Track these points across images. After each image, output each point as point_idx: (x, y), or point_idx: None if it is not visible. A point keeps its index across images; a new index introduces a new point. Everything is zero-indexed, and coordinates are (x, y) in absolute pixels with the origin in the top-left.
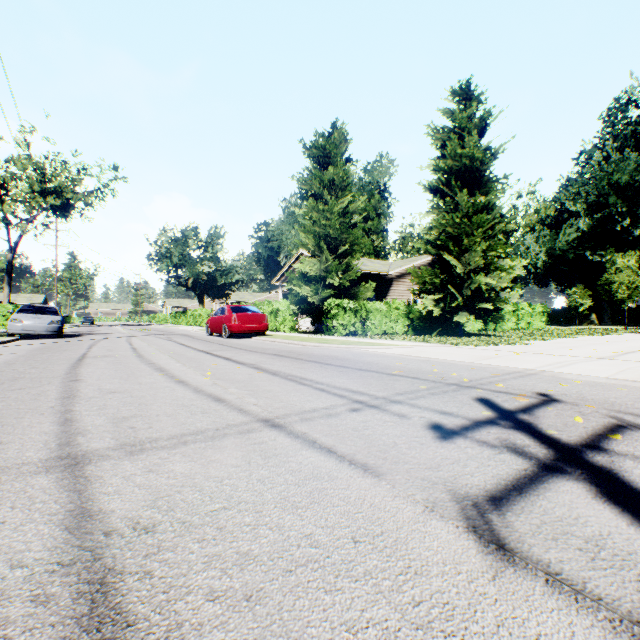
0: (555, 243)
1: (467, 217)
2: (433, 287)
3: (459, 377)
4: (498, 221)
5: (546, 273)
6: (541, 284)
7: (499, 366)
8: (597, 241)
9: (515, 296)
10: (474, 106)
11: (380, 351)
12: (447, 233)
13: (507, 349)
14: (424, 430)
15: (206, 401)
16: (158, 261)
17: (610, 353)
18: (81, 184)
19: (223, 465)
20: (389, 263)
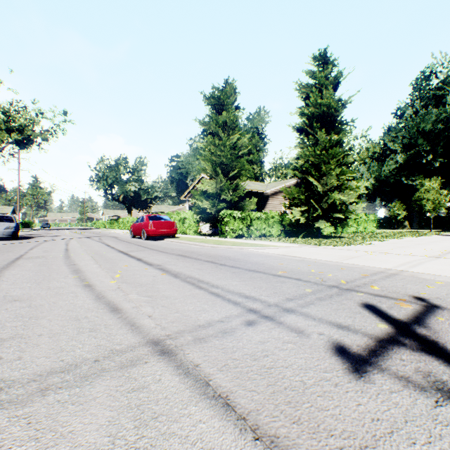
0: (381, 171)
1: (325, 150)
2: (300, 201)
3: (335, 278)
4: (347, 153)
5: (374, 192)
6: (371, 200)
7: (363, 266)
8: (409, 170)
9: (359, 208)
10: (330, 68)
11: (263, 251)
12: (310, 162)
13: (359, 249)
14: (330, 357)
15: (101, 312)
16: (97, 182)
17: (438, 252)
18: (39, 124)
19: (74, 449)
20: (266, 184)
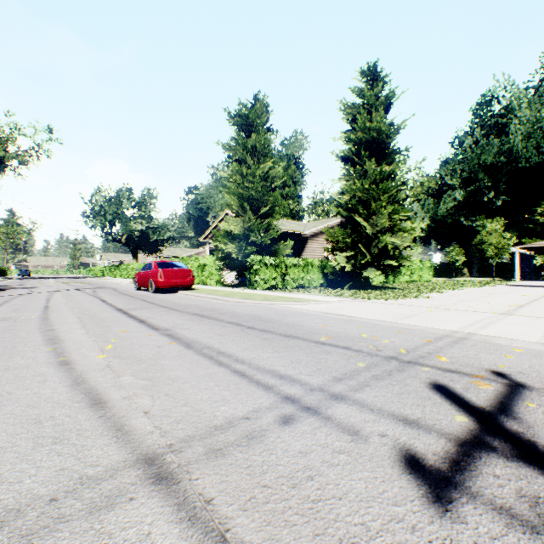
0: (437, 210)
1: (374, 184)
2: (345, 245)
3: (393, 345)
4: (400, 188)
5: (430, 234)
6: (425, 243)
7: (424, 327)
8: (469, 209)
9: (415, 254)
10: (380, 86)
11: (301, 308)
12: (357, 198)
13: (415, 303)
14: (399, 476)
15: (76, 407)
16: (93, 218)
17: (506, 307)
18: (15, 143)
19: None
20: (304, 224)
